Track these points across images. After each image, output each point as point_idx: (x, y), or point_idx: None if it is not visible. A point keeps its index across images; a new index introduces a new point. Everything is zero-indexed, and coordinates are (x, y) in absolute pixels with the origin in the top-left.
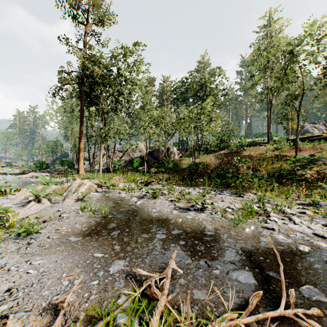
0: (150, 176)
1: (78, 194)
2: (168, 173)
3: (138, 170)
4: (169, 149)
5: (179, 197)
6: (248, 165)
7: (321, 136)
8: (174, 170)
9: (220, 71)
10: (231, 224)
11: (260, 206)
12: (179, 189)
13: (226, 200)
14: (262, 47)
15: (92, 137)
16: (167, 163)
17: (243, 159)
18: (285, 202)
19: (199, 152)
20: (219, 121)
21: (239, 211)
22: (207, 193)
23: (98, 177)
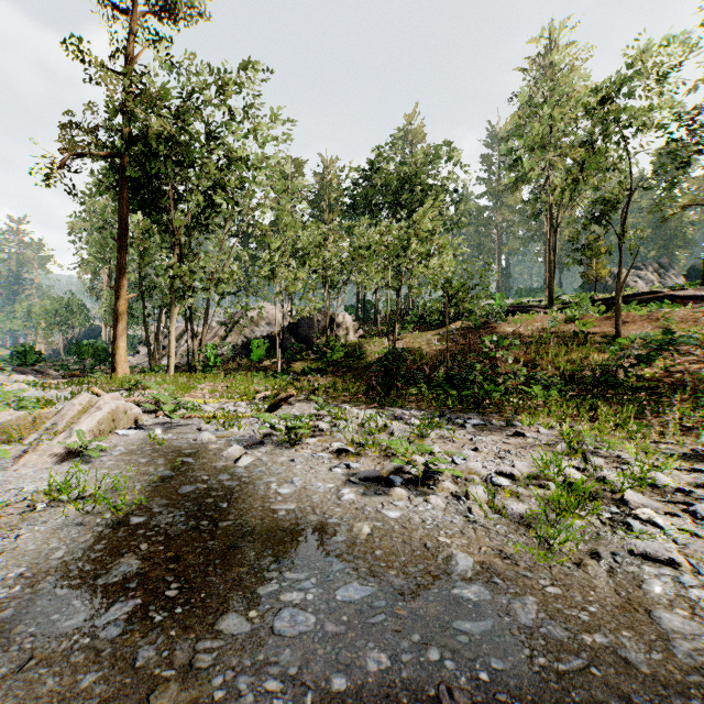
0: (289, 382)
1: (72, 437)
2: (332, 375)
3: (263, 368)
4: (336, 320)
5: (360, 440)
6: (514, 355)
7: (660, 293)
8: (347, 367)
9: (449, 149)
10: (528, 542)
11: (585, 468)
12: (358, 416)
13: (483, 445)
14: (538, 98)
15: (154, 289)
16: (331, 351)
17: (507, 341)
18: (635, 449)
19: (403, 325)
20: (450, 255)
21: (533, 484)
22: (432, 427)
23: (161, 385)
